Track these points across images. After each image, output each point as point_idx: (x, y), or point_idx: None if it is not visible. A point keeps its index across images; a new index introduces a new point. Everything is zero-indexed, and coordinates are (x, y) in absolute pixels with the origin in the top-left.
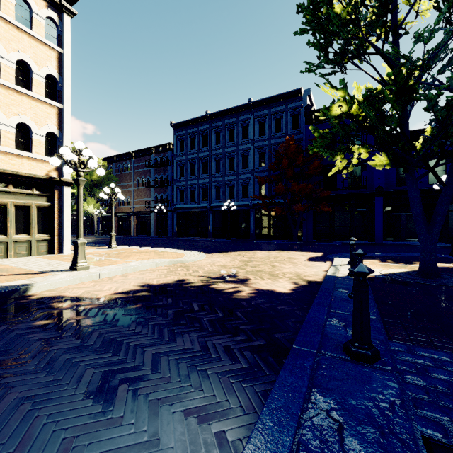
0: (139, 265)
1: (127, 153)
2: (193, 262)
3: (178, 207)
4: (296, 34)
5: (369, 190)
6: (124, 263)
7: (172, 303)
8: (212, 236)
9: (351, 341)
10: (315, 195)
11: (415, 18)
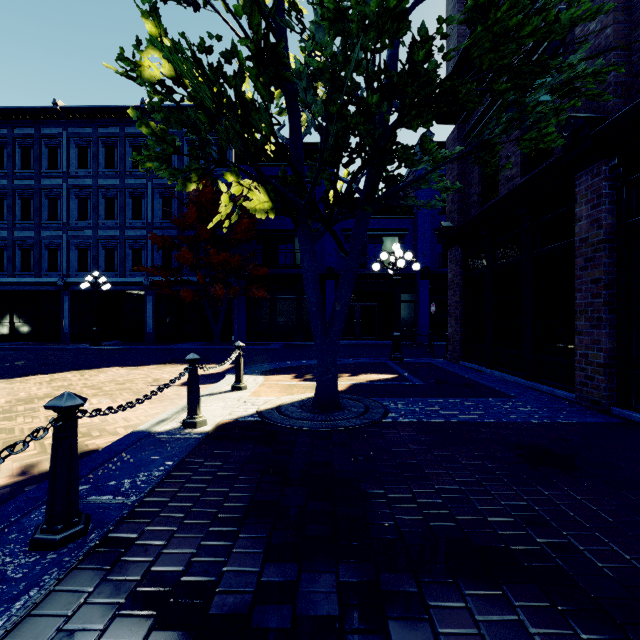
0: None
1: None
2: None
3: None
4: None
5: (320, 271)
6: None
7: None
8: (71, 338)
9: None
10: (245, 272)
11: None
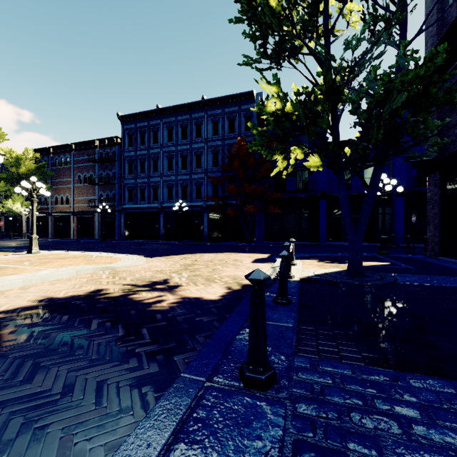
0: (50, 274)
1: (65, 145)
2: (126, 268)
3: (125, 206)
4: (231, 21)
5: (315, 194)
6: (33, 272)
7: (65, 322)
8: (164, 238)
9: (247, 363)
10: (266, 197)
11: (347, 27)
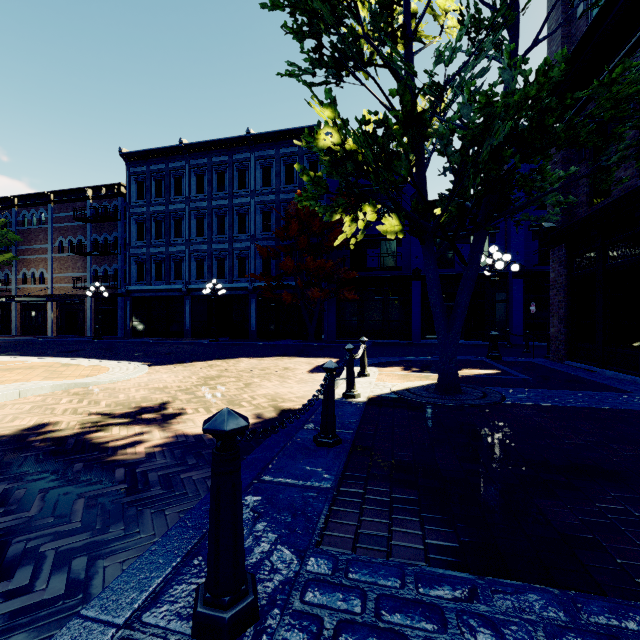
0: None
1: (39, 194)
2: (109, 385)
3: (133, 288)
4: (264, 7)
5: (406, 273)
6: None
7: None
8: (191, 335)
9: (205, 585)
10: (337, 276)
11: (440, 34)
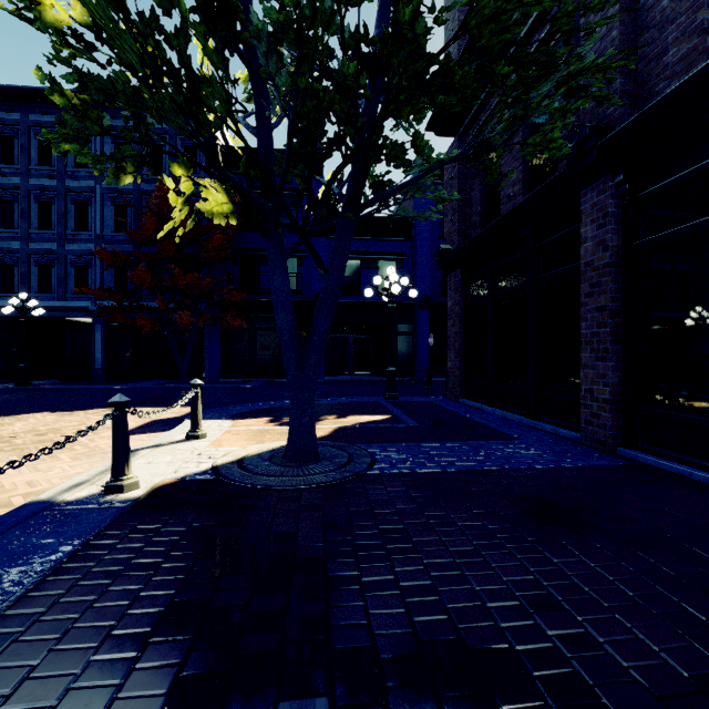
0: None
1: None
2: None
3: None
4: None
5: (308, 298)
6: None
7: None
8: None
9: None
10: (218, 297)
11: None
